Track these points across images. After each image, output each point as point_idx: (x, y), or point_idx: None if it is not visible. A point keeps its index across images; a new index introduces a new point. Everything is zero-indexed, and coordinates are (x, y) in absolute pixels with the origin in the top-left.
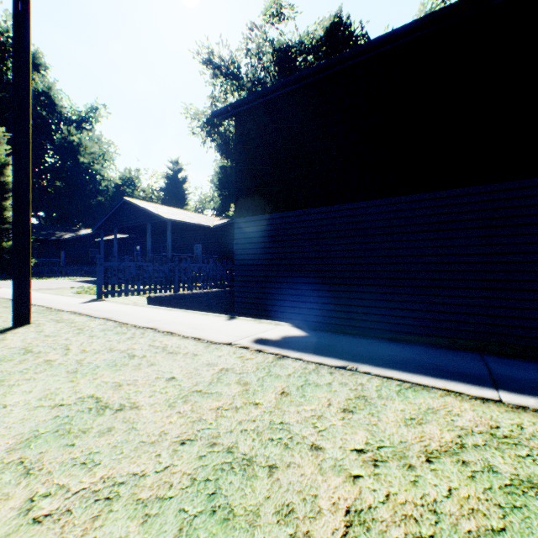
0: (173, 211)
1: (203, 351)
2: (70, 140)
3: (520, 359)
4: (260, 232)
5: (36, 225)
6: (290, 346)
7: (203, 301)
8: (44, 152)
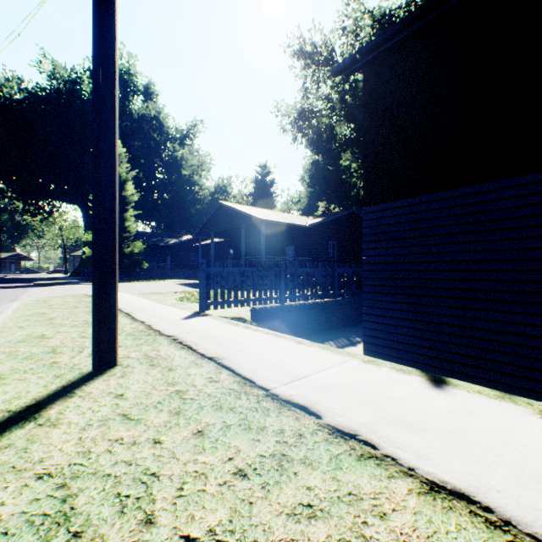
0: (265, 212)
1: None
2: (174, 156)
3: None
4: (405, 223)
5: (149, 233)
6: None
7: (312, 314)
8: (155, 169)
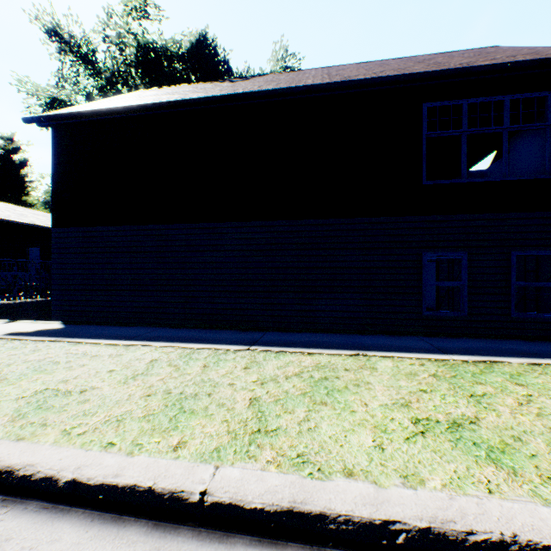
0: None
1: None
2: None
3: (178, 328)
4: (79, 243)
5: None
6: (33, 334)
7: (20, 312)
8: None
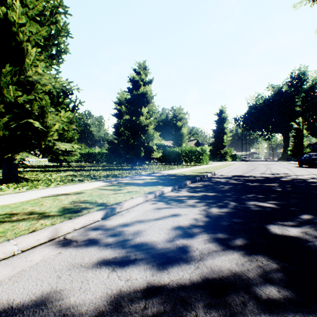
0: None
1: None
2: None
3: None
4: None
5: (313, 143)
6: None
7: None
8: None
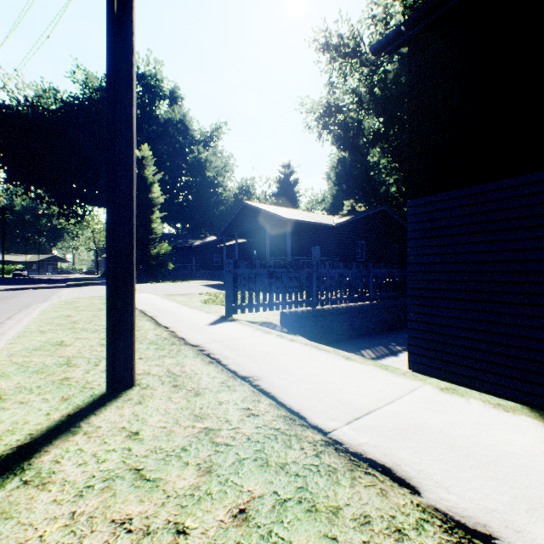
0: (290, 211)
1: None
2: (199, 158)
3: None
4: (461, 217)
5: (174, 235)
6: None
7: (345, 318)
8: (180, 172)
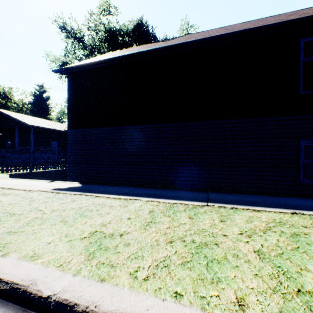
0: (36, 119)
1: (23, 193)
2: None
3: (148, 188)
4: (81, 138)
5: None
6: (67, 190)
7: (51, 175)
8: None
